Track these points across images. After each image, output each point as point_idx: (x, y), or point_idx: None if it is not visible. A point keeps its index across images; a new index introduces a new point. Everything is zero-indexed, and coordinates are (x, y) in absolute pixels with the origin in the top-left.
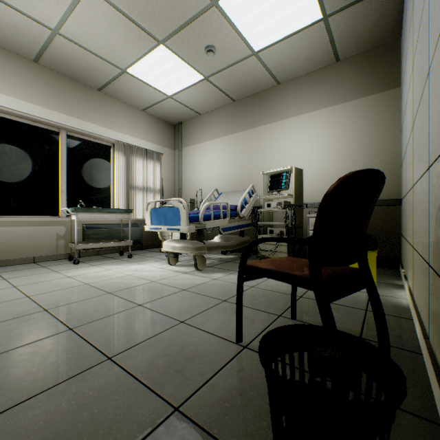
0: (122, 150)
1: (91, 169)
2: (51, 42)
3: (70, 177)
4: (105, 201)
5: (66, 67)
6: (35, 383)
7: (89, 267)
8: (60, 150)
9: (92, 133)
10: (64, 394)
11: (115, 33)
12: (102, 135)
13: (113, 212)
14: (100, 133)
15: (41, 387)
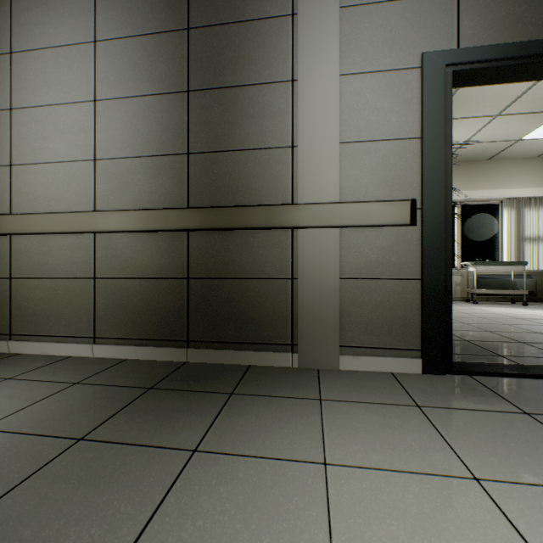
0: (511, 206)
1: (479, 228)
2: (457, 149)
3: (462, 237)
4: (492, 254)
5: (463, 157)
6: (504, 330)
7: (487, 306)
8: (455, 219)
9: (481, 199)
10: (520, 334)
11: (514, 125)
12: (491, 197)
13: (506, 264)
14: (489, 196)
15: (508, 331)
